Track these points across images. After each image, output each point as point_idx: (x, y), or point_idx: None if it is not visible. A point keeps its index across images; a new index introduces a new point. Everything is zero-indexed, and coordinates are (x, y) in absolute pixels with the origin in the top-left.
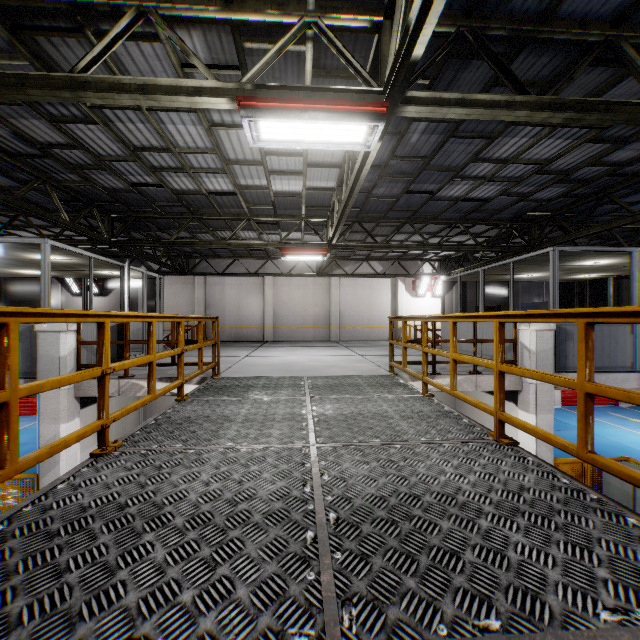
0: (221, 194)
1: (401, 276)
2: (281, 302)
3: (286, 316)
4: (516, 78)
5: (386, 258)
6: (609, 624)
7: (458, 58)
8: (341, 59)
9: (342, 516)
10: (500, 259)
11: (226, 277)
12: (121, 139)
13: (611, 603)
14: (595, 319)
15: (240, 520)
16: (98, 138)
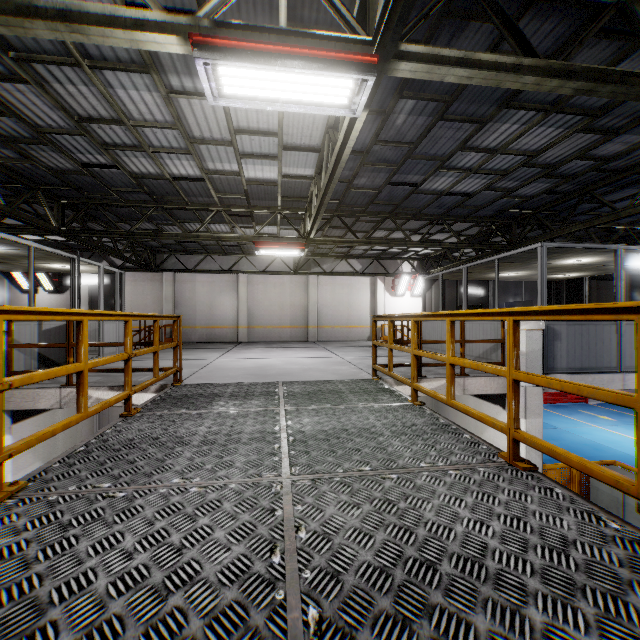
0: (187, 179)
1: (380, 275)
2: (256, 301)
3: (262, 315)
4: (524, 38)
5: (365, 256)
6: None
7: (455, 18)
8: (322, 1)
9: (327, 613)
10: (480, 258)
11: (197, 274)
12: (61, 105)
13: None
14: None
15: (166, 633)
16: (33, 103)
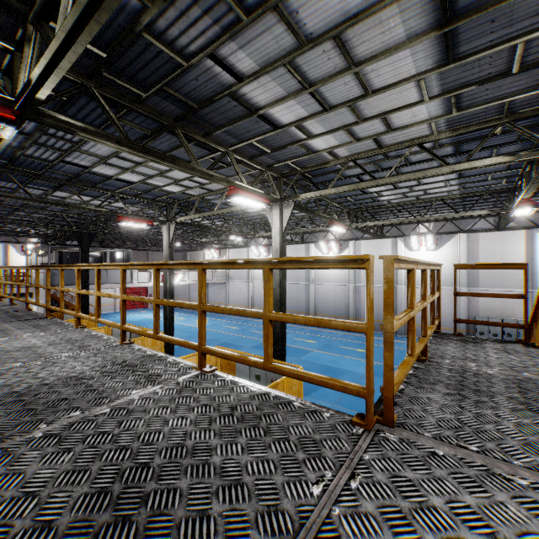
0: None
1: (13, 242)
2: None
3: None
4: None
5: (0, 230)
6: None
7: None
8: None
9: None
10: (63, 241)
11: None
12: None
13: None
14: None
15: None
16: None
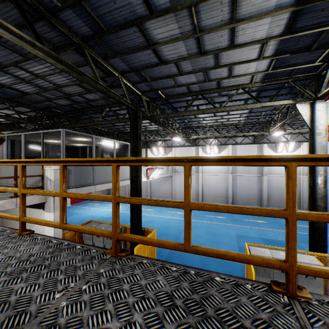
0: None
1: None
2: None
3: None
4: (36, 32)
5: None
6: (59, 298)
7: None
8: None
9: None
10: (37, 130)
11: None
12: None
13: (62, 288)
14: (66, 163)
15: None
16: None
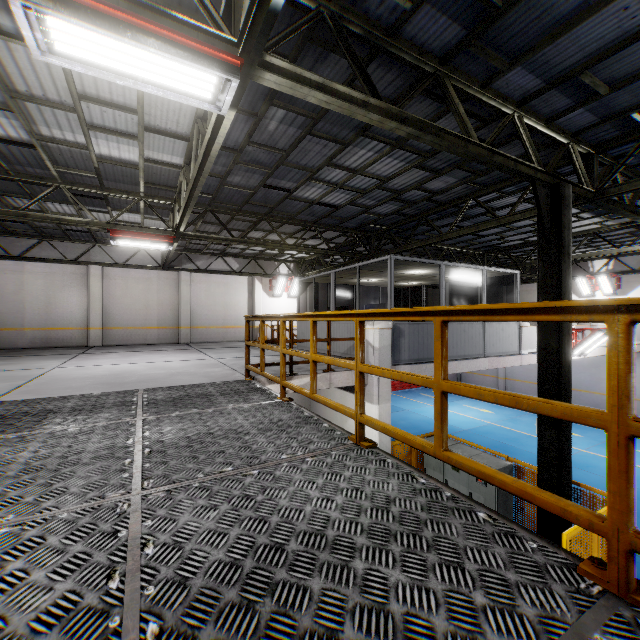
0: (8, 142)
1: (258, 275)
2: (114, 298)
3: (121, 315)
4: (371, 80)
5: (243, 255)
6: None
7: (318, 45)
8: None
9: (169, 622)
10: (347, 264)
11: (27, 262)
12: None
13: None
14: (451, 317)
15: None
16: None
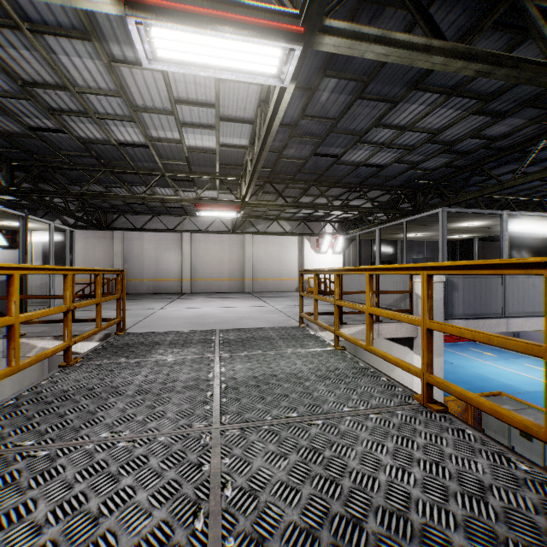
0: (132, 146)
1: (307, 235)
2: (198, 257)
3: (203, 270)
4: (433, 22)
5: (294, 219)
6: None
7: (373, 3)
8: None
9: None
10: (390, 221)
11: (145, 232)
12: (5, 69)
13: None
14: None
15: None
16: None
